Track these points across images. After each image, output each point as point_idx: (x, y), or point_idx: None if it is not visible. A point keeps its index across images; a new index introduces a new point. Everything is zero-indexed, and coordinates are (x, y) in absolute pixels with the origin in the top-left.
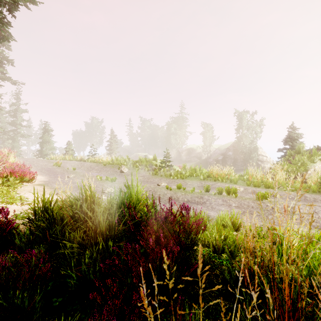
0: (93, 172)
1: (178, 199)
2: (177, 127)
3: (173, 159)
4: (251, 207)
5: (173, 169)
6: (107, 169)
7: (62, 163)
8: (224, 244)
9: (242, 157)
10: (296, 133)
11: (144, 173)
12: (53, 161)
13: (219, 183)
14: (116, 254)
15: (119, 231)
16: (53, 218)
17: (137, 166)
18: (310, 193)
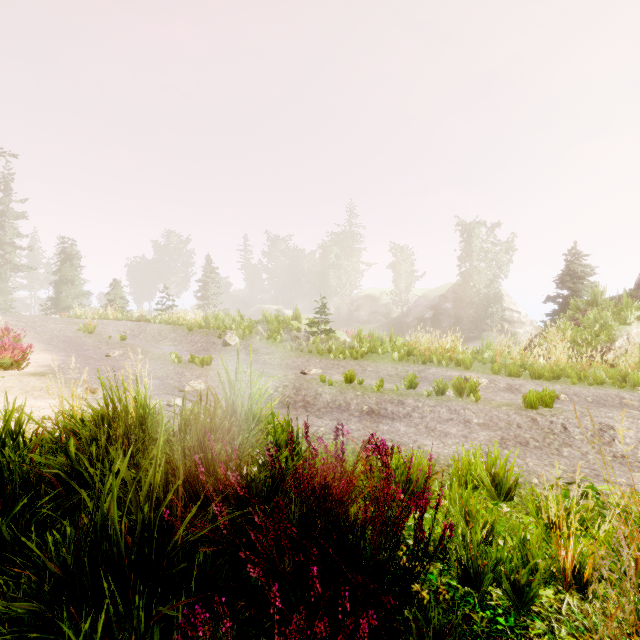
0: (164, 344)
1: (348, 406)
2: (341, 253)
3: (334, 317)
4: (515, 426)
5: (334, 339)
6: (195, 339)
7: (99, 325)
8: (496, 561)
9: (471, 313)
10: (581, 264)
11: (274, 347)
12: (79, 322)
13: (434, 369)
14: (157, 638)
15: (174, 553)
16: (11, 480)
17: (258, 331)
18: (629, 390)
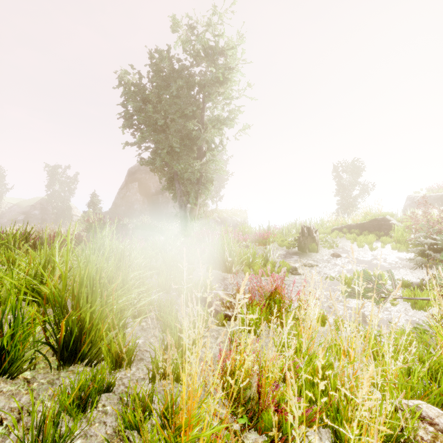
0: None
1: None
2: None
3: None
4: None
5: None
6: None
7: None
8: None
9: (53, 217)
10: (97, 199)
11: None
12: None
13: None
14: None
15: None
16: None
17: None
18: None
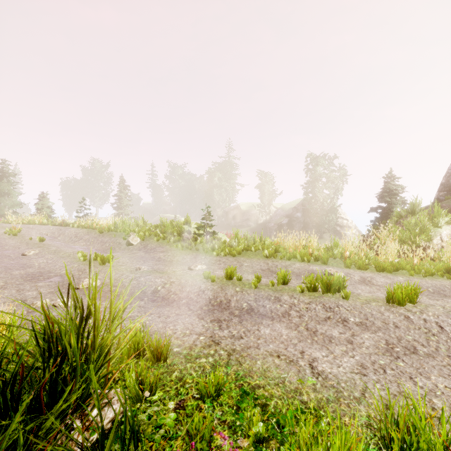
0: (78, 244)
1: (228, 304)
2: (222, 177)
3: (217, 223)
4: (392, 325)
5: (217, 239)
6: (104, 240)
7: (25, 229)
8: None
9: (314, 220)
10: (395, 184)
11: (168, 246)
12: (7, 226)
13: (298, 264)
14: None
15: None
16: None
17: (156, 234)
18: None
